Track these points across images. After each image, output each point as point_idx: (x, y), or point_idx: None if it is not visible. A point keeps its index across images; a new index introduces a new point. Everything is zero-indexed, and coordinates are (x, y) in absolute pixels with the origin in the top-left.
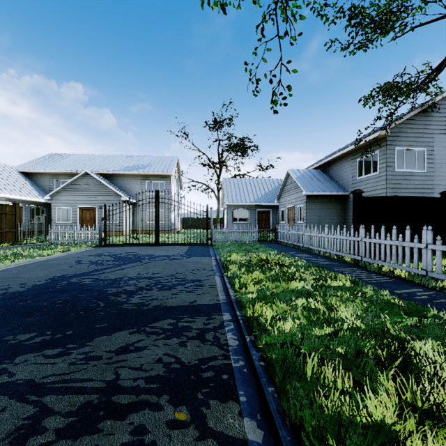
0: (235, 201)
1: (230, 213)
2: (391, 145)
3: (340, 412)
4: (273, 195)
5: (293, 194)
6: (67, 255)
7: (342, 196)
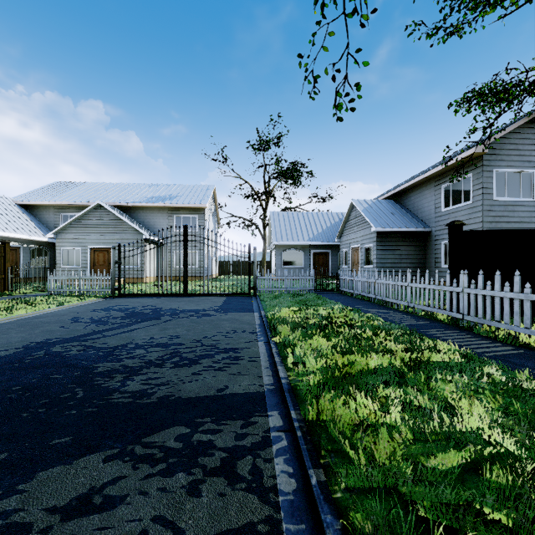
0: (285, 239)
1: (279, 255)
2: (488, 166)
3: None
4: (333, 233)
5: (358, 231)
6: (65, 309)
7: (422, 233)
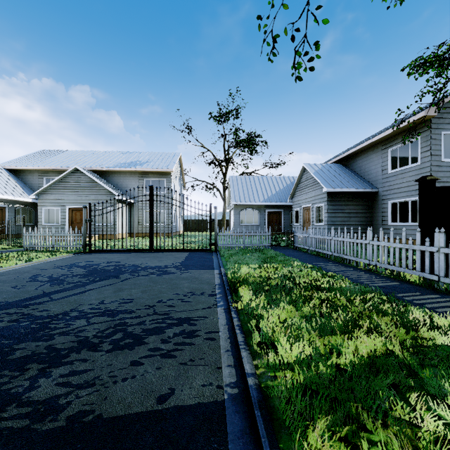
0: (242, 200)
1: (237, 214)
2: (437, 129)
3: None
4: (285, 194)
5: (309, 192)
6: (31, 266)
7: (369, 193)
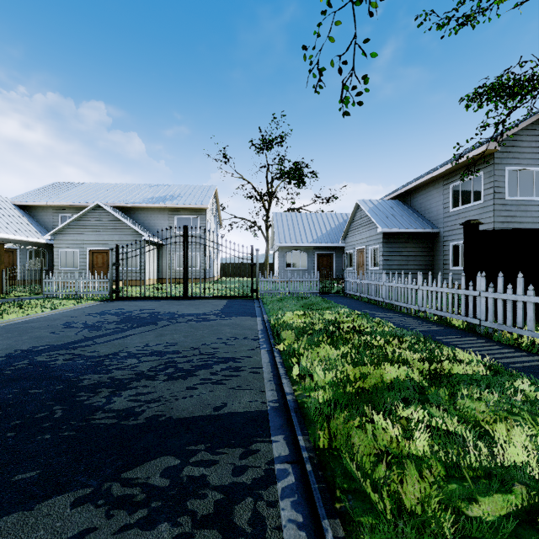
0: (288, 241)
1: (282, 257)
2: (500, 165)
3: None
4: (337, 234)
5: (363, 232)
6: (59, 313)
7: (430, 233)
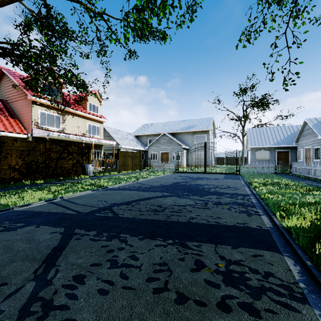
0: (257, 144)
1: (253, 153)
2: None
3: (285, 208)
4: (292, 138)
5: (309, 138)
6: (166, 175)
7: None
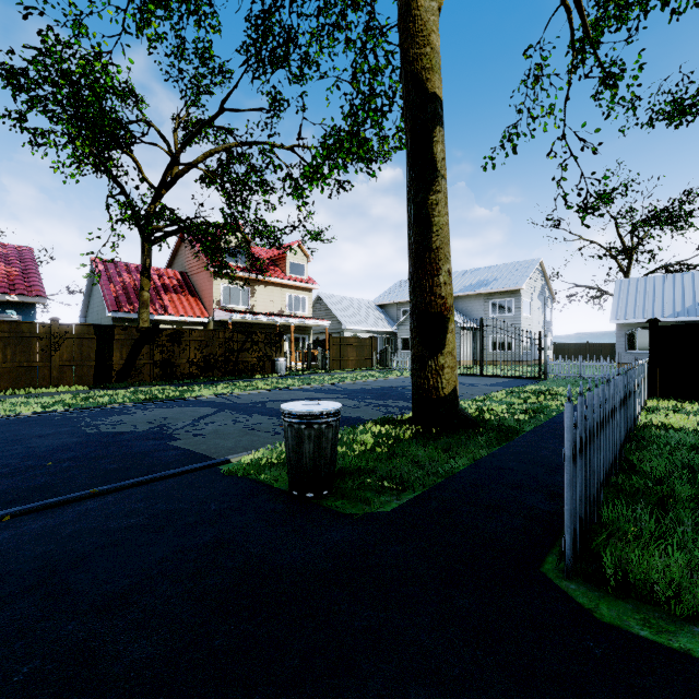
0: (629, 317)
1: (620, 337)
2: None
3: None
4: None
5: None
6: (400, 378)
7: None
